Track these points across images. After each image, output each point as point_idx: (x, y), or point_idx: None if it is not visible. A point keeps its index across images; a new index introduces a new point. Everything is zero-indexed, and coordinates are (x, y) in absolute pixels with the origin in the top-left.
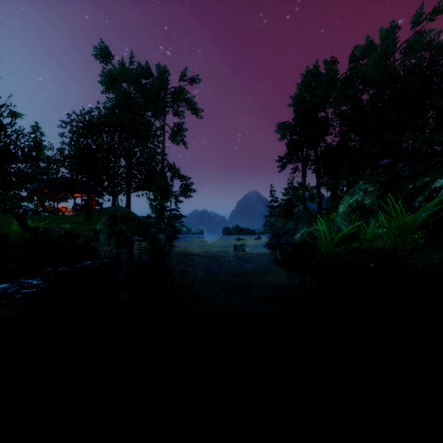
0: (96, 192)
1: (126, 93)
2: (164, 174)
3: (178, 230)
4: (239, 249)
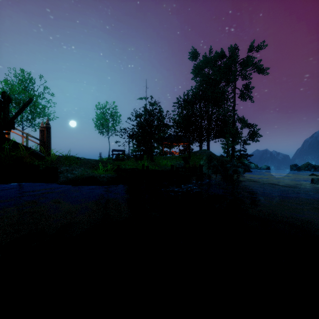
0: (191, 142)
1: (208, 75)
2: (234, 125)
3: (247, 165)
4: (317, 182)
